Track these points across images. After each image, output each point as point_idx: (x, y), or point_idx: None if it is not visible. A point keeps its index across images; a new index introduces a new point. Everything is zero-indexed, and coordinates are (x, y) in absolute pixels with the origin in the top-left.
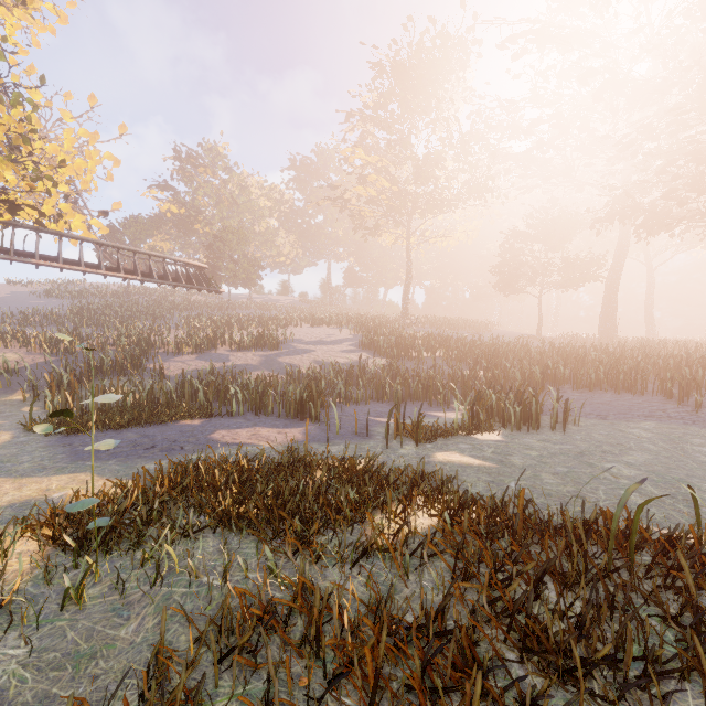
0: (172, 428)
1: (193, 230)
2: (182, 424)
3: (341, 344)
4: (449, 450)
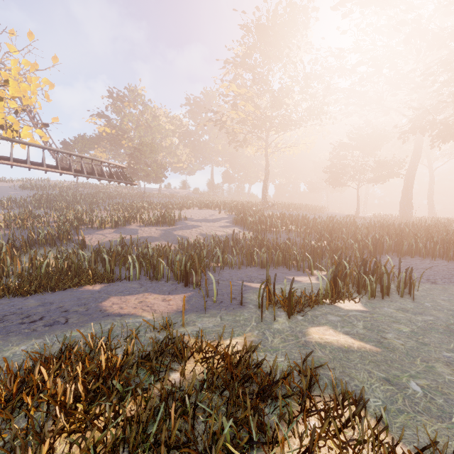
0: (73, 294)
1: (121, 144)
2: (84, 289)
3: (220, 221)
4: (321, 324)
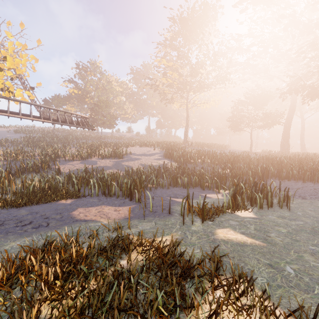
0: (52, 206)
1: (85, 101)
2: (59, 203)
3: (154, 155)
4: (225, 227)
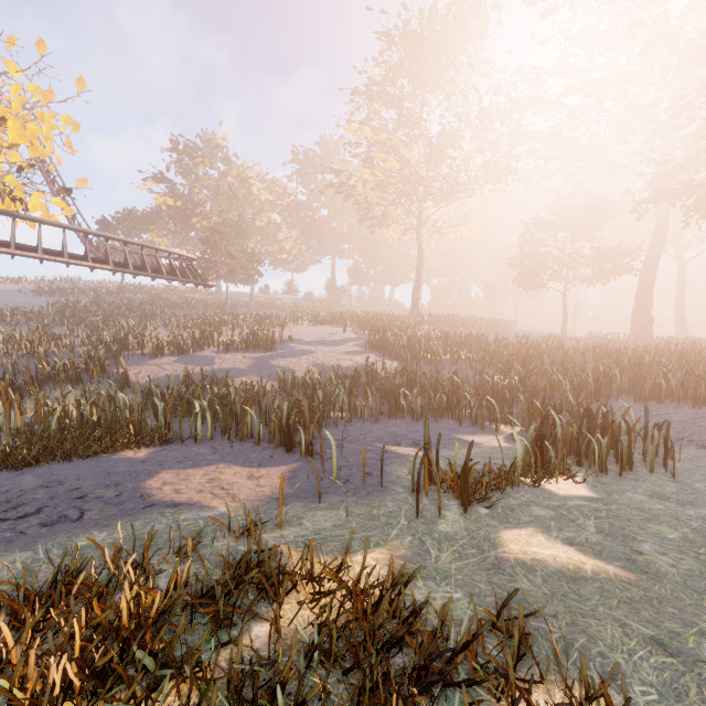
0: (99, 466)
1: (190, 224)
2: (119, 457)
3: (345, 345)
4: (522, 524)
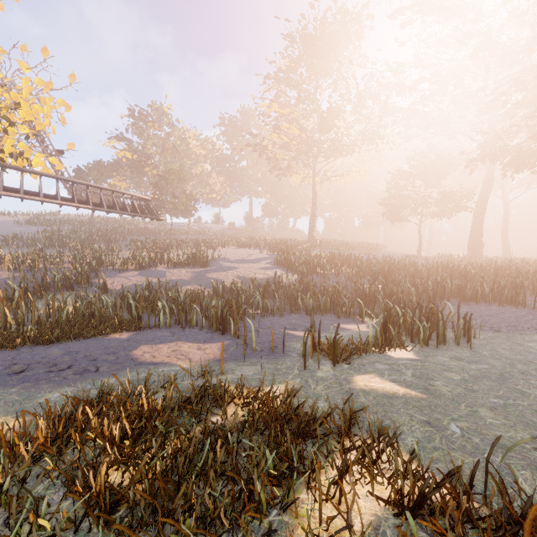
0: (99, 343)
1: (143, 172)
2: (110, 337)
3: (259, 262)
4: (367, 372)
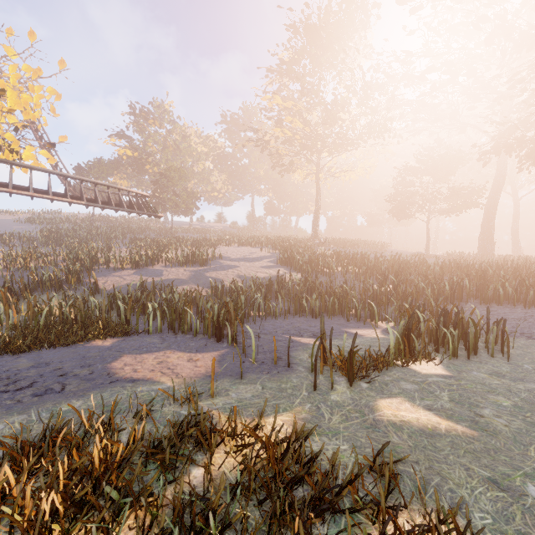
0: (76, 352)
1: (144, 169)
2: (91, 345)
3: (261, 261)
4: (393, 395)
